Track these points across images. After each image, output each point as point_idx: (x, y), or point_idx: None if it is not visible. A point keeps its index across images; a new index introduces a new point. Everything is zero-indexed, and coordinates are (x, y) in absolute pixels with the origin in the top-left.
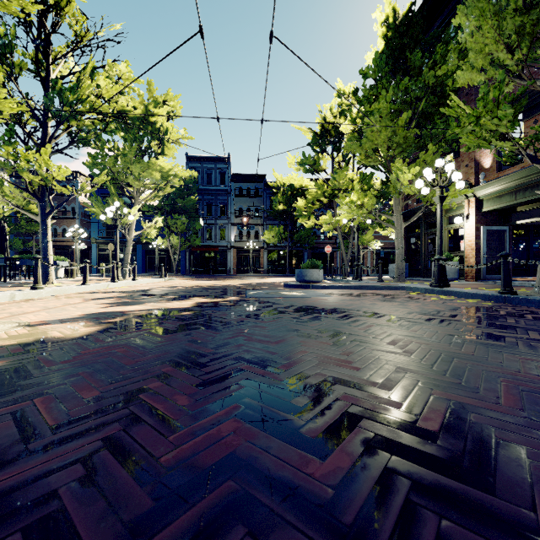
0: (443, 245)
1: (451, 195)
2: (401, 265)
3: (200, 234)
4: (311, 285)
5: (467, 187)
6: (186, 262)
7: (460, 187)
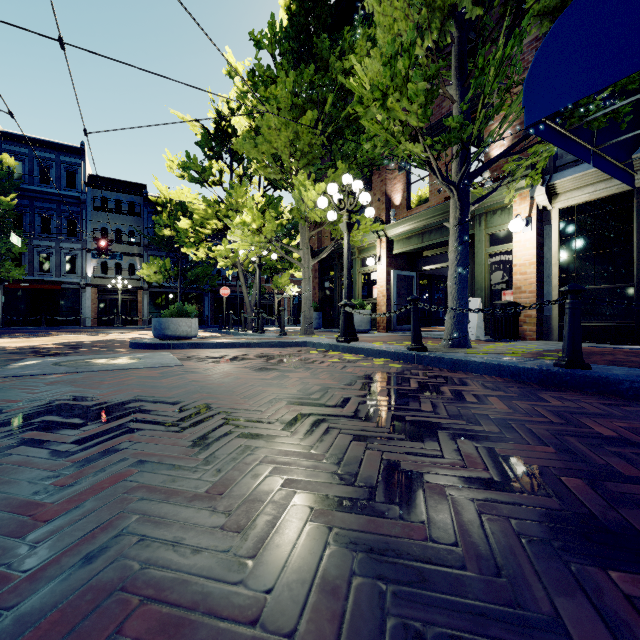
0: (356, 290)
1: (363, 229)
2: (308, 313)
3: (26, 263)
4: (172, 343)
5: (379, 225)
6: None
7: (369, 215)
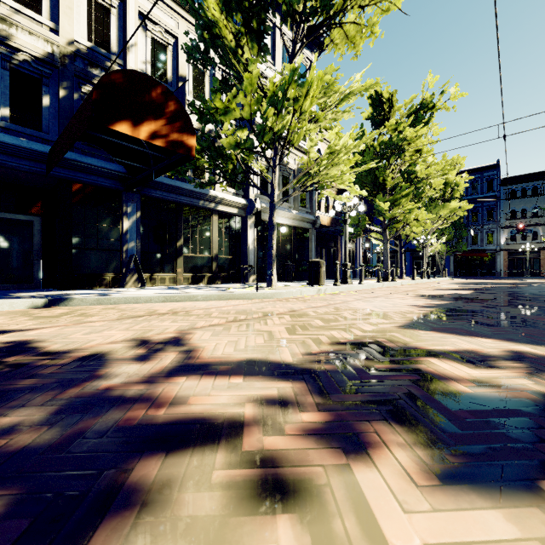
0: None
1: None
2: None
3: (464, 240)
4: None
5: None
6: (450, 266)
7: None
